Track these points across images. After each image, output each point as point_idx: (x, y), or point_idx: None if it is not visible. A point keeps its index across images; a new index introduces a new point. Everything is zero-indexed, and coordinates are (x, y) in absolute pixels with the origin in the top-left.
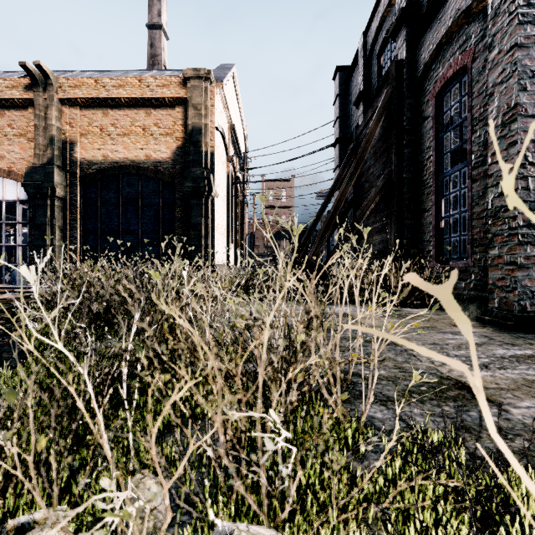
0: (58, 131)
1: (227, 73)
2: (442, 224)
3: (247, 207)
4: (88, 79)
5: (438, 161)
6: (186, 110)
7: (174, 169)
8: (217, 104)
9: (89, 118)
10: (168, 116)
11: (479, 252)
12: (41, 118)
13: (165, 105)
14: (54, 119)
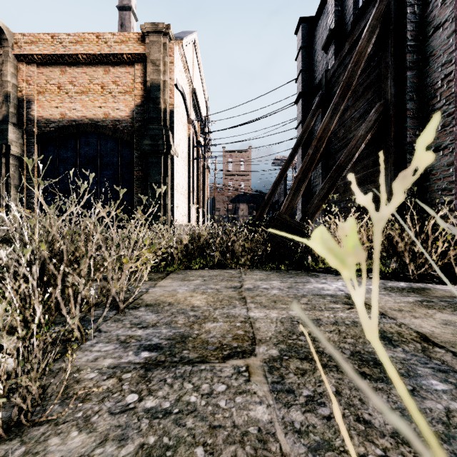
0: (13, 88)
1: (188, 35)
2: None
3: (209, 173)
4: (44, 35)
5: None
6: (145, 67)
7: (133, 127)
8: (177, 62)
9: (46, 75)
10: (127, 74)
11: None
12: None
13: (123, 63)
14: (9, 75)
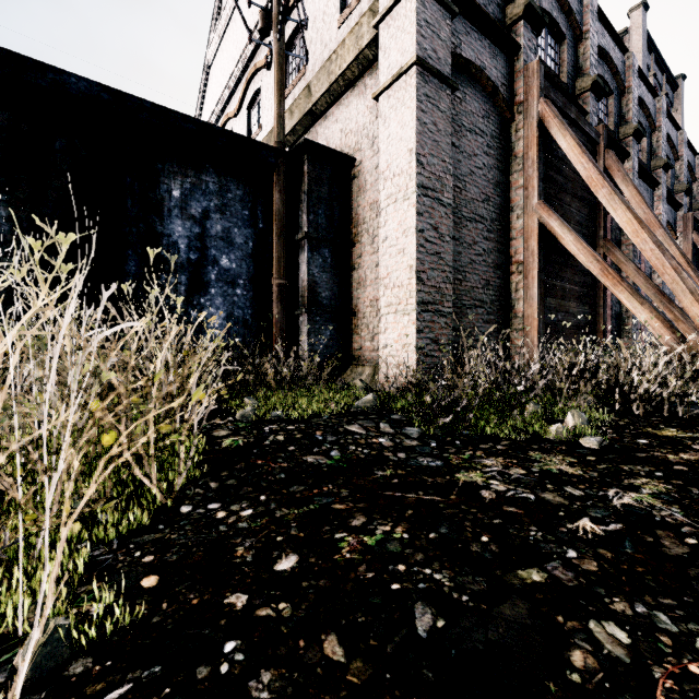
0: None
1: None
2: None
3: None
4: None
5: None
6: None
7: None
8: None
9: None
10: None
11: (613, 338)
12: None
13: None
14: None
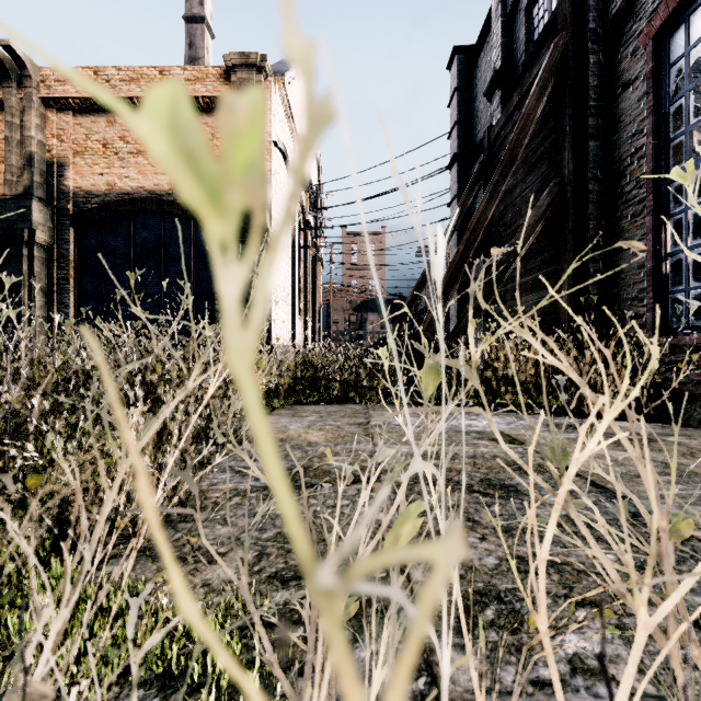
0: (39, 147)
1: (292, 67)
2: (667, 266)
3: (322, 267)
4: (84, 70)
5: (658, 154)
6: None
7: None
8: (276, 108)
9: (86, 128)
10: (203, 126)
11: None
12: (14, 127)
13: (198, 109)
14: (34, 128)
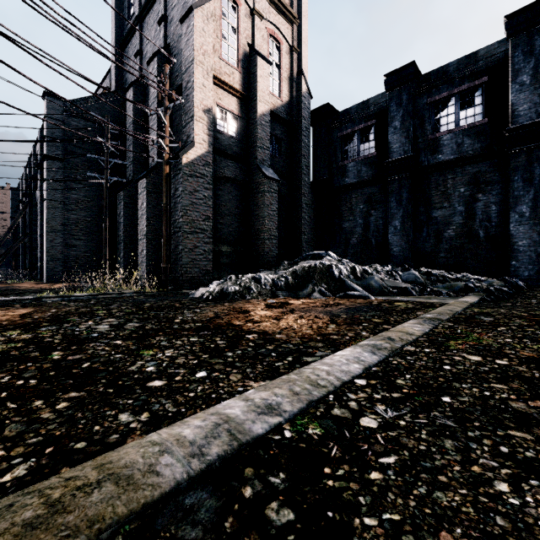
0: None
1: None
2: None
3: None
4: None
5: None
6: None
7: None
8: None
9: None
10: None
11: None
12: None
13: None
14: None
